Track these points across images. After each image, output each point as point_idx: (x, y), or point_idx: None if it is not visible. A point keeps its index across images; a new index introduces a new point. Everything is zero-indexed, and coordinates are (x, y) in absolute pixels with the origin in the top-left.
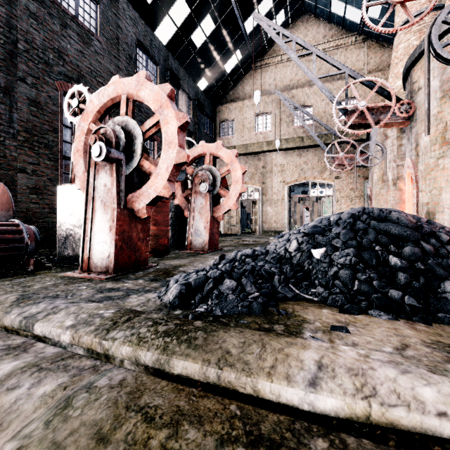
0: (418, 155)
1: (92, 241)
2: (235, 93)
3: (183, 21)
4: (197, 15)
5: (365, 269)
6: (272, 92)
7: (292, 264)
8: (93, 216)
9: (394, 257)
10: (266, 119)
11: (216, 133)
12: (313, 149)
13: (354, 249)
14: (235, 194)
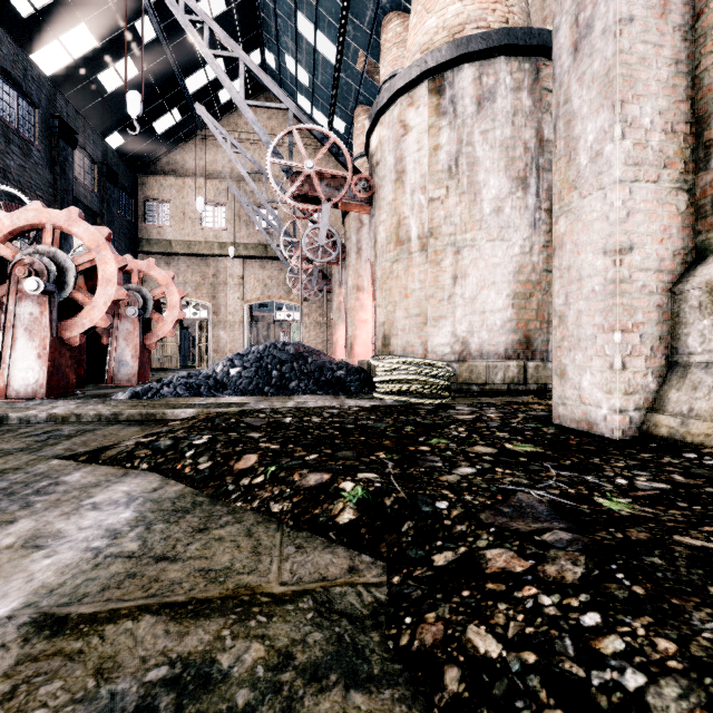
0: (347, 295)
1: (11, 368)
2: (172, 163)
3: (86, 54)
4: (109, 52)
5: (259, 379)
6: (227, 177)
7: (217, 379)
8: (13, 343)
9: (276, 371)
10: (218, 211)
11: (139, 215)
12: (280, 262)
13: (256, 368)
14: (172, 320)
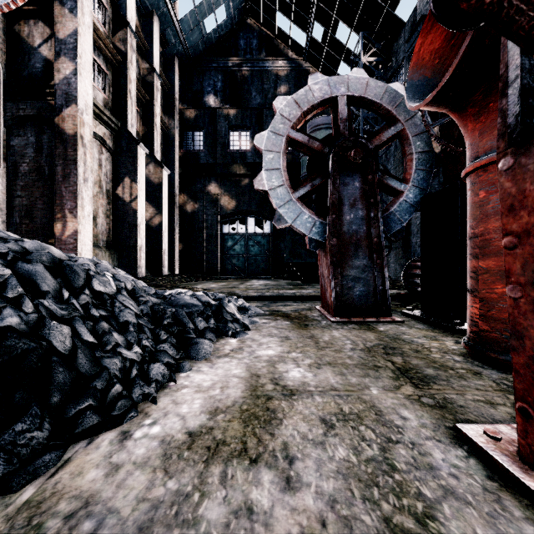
0: None
1: None
2: None
3: None
4: None
5: None
6: None
7: None
8: None
9: None
10: None
11: None
12: None
13: None
14: None
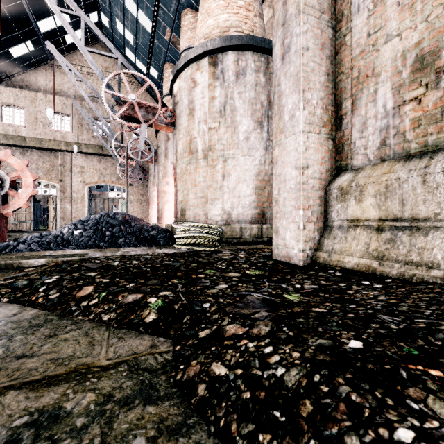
0: (159, 183)
1: None
2: (26, 80)
3: None
4: None
5: (96, 237)
6: (72, 96)
7: (63, 238)
8: None
9: (108, 232)
10: (64, 119)
11: None
12: (112, 158)
13: (94, 230)
14: (27, 196)
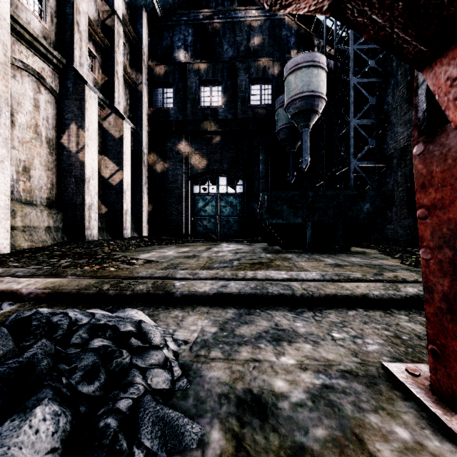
0: None
1: None
2: None
3: None
4: None
5: None
6: None
7: None
8: None
9: None
10: None
11: None
12: None
13: None
14: None
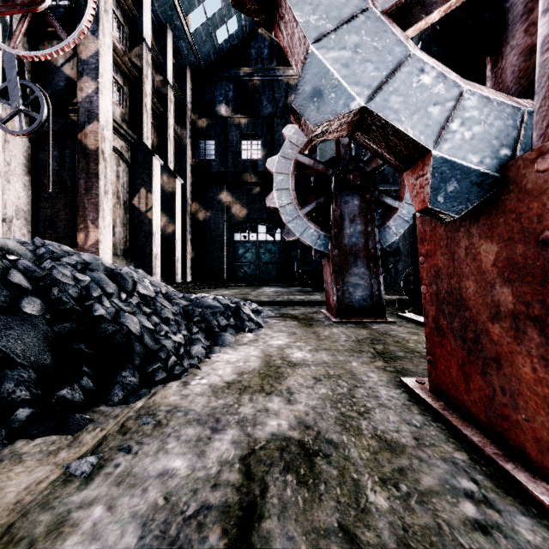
0: None
1: None
2: None
3: None
4: None
5: None
6: None
7: None
8: None
9: None
10: None
11: None
12: None
13: None
14: None
